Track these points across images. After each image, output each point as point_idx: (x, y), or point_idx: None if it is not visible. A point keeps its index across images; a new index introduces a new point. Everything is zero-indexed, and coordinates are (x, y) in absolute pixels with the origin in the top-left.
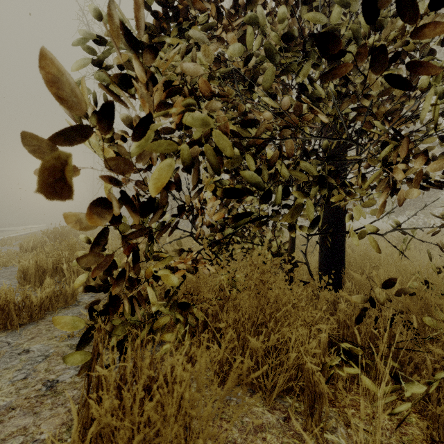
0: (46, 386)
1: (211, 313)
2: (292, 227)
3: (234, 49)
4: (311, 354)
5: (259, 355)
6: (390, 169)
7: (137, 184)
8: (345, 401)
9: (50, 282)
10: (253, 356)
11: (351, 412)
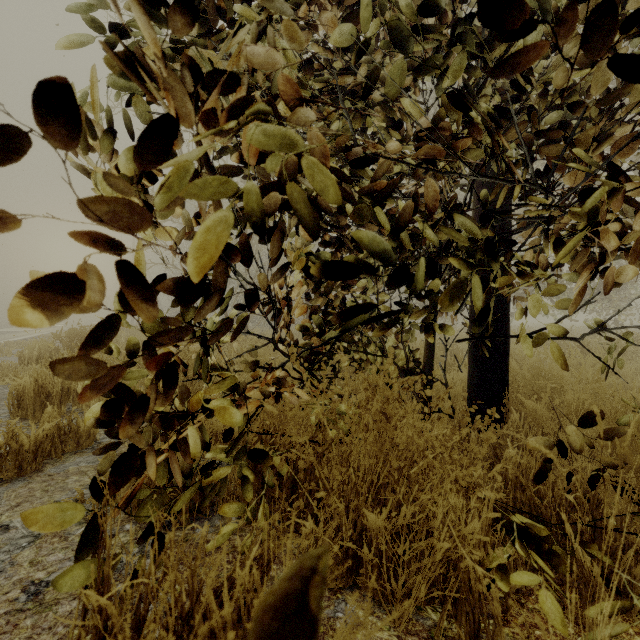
0: (28, 593)
1: (302, 466)
2: (430, 327)
3: (341, 31)
4: (471, 542)
5: (383, 541)
6: (595, 233)
7: (181, 258)
8: (525, 617)
9: (52, 414)
10: (372, 541)
11: (535, 635)
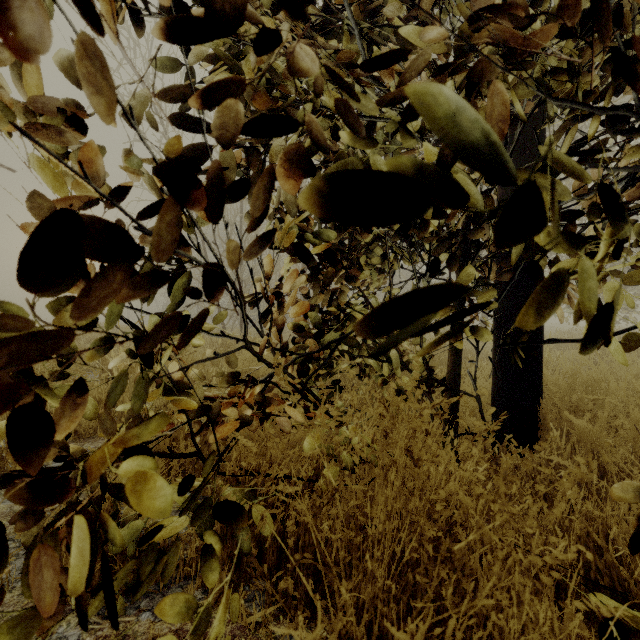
0: None
1: (292, 528)
2: None
3: None
4: None
5: None
6: None
7: None
8: None
9: None
10: None
11: None
